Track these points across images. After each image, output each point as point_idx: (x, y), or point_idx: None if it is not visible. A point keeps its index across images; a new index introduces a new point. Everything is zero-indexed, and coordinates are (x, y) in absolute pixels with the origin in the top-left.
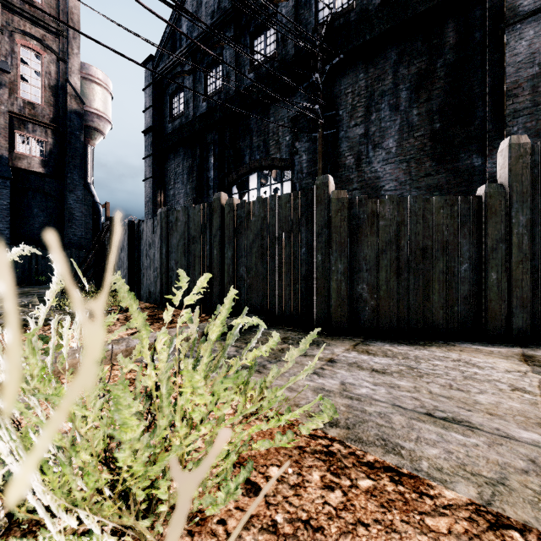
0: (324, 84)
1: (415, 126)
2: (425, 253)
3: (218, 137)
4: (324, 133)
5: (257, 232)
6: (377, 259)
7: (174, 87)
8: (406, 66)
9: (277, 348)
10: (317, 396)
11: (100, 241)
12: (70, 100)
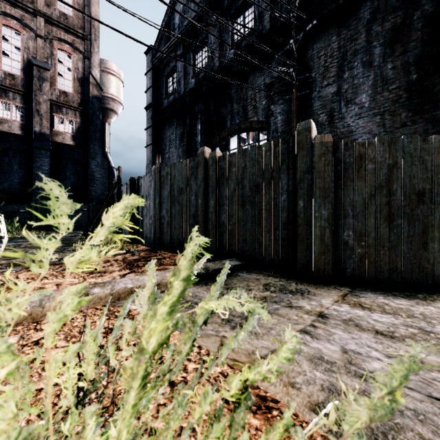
0: (297, 50)
1: (389, 79)
2: (422, 197)
3: (204, 107)
4: (297, 94)
5: (238, 182)
6: (365, 204)
7: (169, 69)
8: (379, 23)
9: (259, 296)
10: (316, 369)
11: (109, 195)
12: (92, 88)
